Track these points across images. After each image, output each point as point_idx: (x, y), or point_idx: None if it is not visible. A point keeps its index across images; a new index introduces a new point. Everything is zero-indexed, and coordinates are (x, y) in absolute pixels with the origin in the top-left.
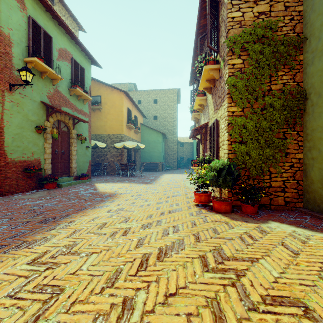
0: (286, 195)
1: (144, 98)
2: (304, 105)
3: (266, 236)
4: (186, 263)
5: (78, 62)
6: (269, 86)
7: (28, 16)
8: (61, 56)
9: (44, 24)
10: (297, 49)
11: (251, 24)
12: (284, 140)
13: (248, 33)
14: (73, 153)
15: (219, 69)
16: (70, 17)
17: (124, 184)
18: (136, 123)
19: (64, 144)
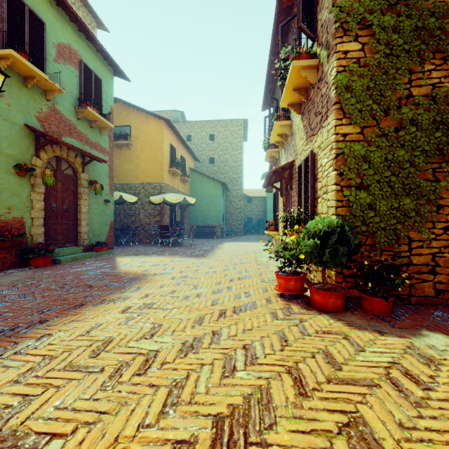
0: (438, 278)
1: (195, 133)
2: None
3: (442, 375)
4: None
5: (91, 68)
6: (407, 89)
7: None
8: (61, 56)
9: (30, 0)
10: None
11: None
12: (435, 183)
13: None
14: (82, 210)
15: (317, 67)
16: (84, 7)
17: (163, 258)
18: (183, 167)
19: (67, 195)
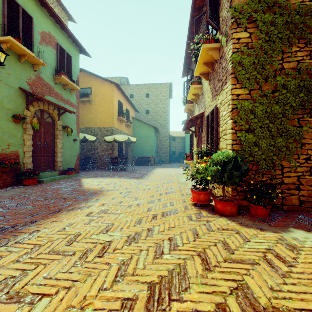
0: (301, 193)
1: (136, 92)
2: None
3: (301, 257)
4: None
5: (64, 49)
6: (280, 64)
7: None
8: (44, 40)
9: (23, 2)
10: None
11: None
12: (299, 128)
13: (257, 0)
14: (58, 146)
15: (219, 48)
16: (59, 6)
17: (114, 179)
18: (127, 116)
19: (48, 136)
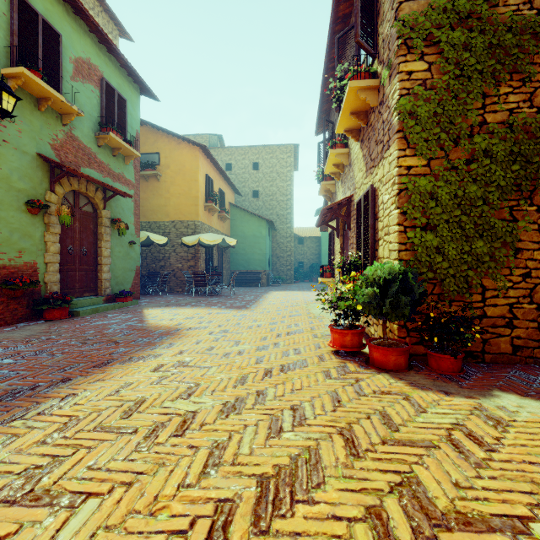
0: (516, 333)
1: (236, 161)
2: None
3: (508, 437)
4: None
5: (114, 87)
6: (481, 116)
7: None
8: (80, 73)
9: (44, 9)
10: (536, 41)
11: None
12: (512, 223)
13: (440, 8)
14: (104, 253)
15: (378, 88)
16: (105, 12)
17: (198, 310)
18: (221, 202)
19: (86, 235)
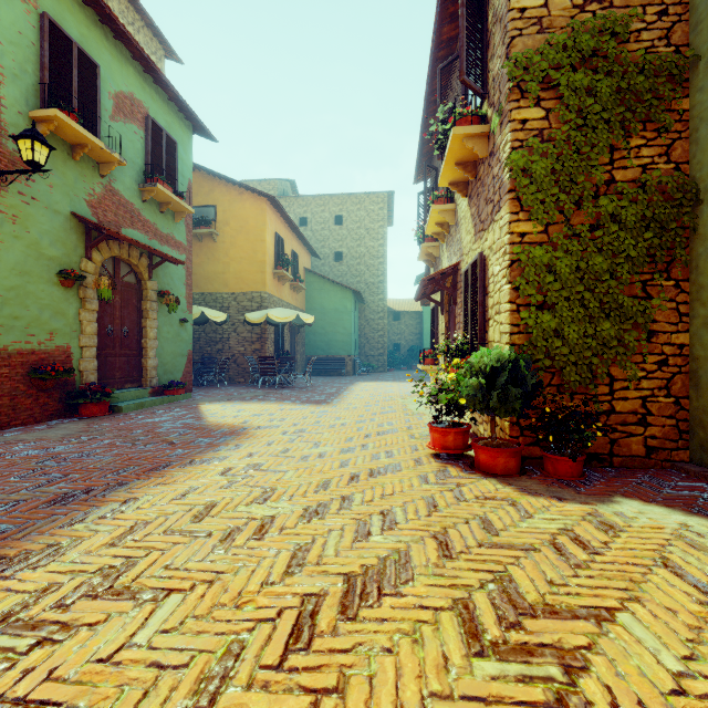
0: (650, 431)
1: (312, 213)
2: (694, 217)
3: (617, 541)
4: (421, 626)
5: (161, 126)
6: (608, 173)
7: (39, 13)
8: (121, 111)
9: (79, 34)
10: (674, 84)
11: (566, 24)
12: (645, 301)
13: (559, 45)
14: (149, 335)
15: (488, 135)
16: (147, 28)
17: (267, 405)
18: (294, 268)
19: (128, 312)
